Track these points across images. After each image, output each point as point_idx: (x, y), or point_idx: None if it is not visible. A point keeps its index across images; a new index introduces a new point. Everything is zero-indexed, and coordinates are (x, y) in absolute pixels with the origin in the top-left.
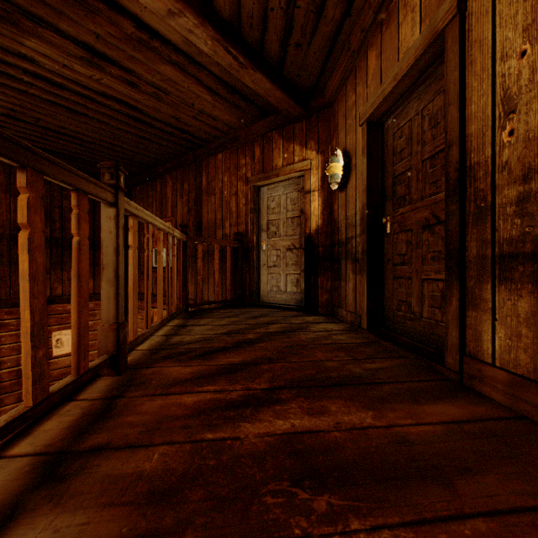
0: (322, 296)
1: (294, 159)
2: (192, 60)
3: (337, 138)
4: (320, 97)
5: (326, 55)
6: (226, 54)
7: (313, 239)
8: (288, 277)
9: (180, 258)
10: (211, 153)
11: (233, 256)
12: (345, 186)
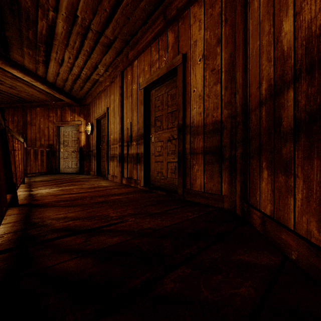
0: (86, 168)
1: (75, 119)
2: (34, 85)
3: (90, 117)
4: (85, 101)
5: (85, 94)
6: (50, 90)
7: (82, 149)
8: (73, 162)
9: (25, 154)
10: (33, 107)
11: (46, 154)
12: (92, 133)
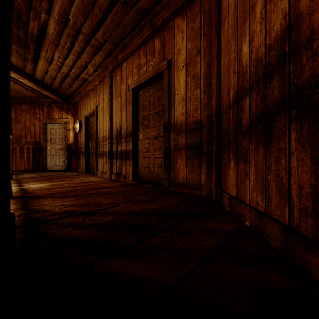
0: (74, 166)
1: (63, 117)
2: (20, 81)
3: (78, 115)
4: (73, 99)
5: (74, 92)
6: (37, 87)
7: (70, 146)
8: (60, 160)
9: None
10: (19, 103)
11: (32, 151)
12: (80, 131)
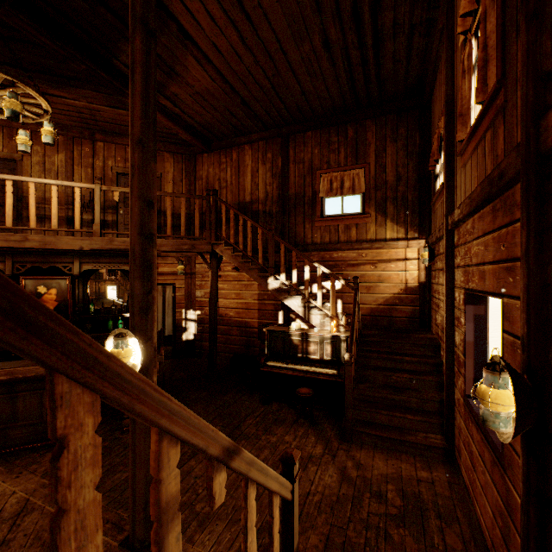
0: None
1: None
2: None
3: None
4: None
5: None
6: None
7: None
8: None
9: None
10: None
11: None
12: None
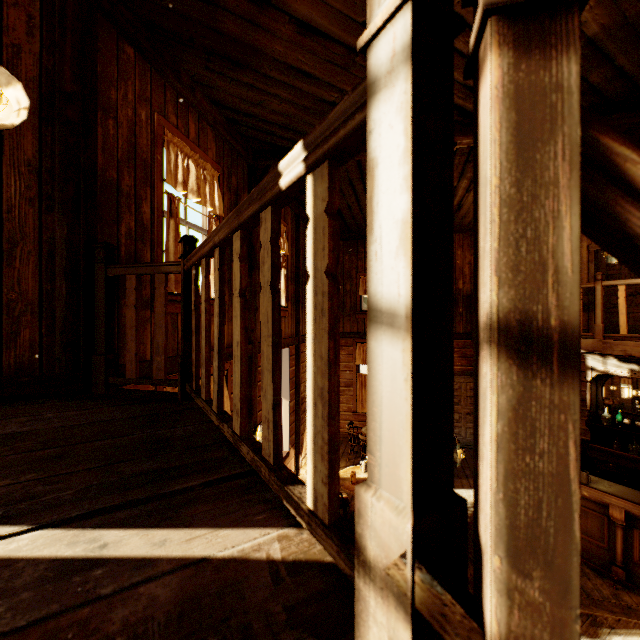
0: None
1: None
2: None
3: None
4: None
5: None
6: None
7: None
8: None
9: None
10: None
11: (466, 303)
12: None
